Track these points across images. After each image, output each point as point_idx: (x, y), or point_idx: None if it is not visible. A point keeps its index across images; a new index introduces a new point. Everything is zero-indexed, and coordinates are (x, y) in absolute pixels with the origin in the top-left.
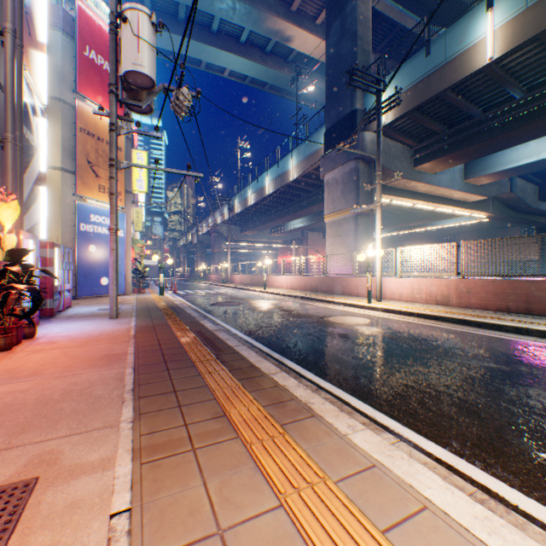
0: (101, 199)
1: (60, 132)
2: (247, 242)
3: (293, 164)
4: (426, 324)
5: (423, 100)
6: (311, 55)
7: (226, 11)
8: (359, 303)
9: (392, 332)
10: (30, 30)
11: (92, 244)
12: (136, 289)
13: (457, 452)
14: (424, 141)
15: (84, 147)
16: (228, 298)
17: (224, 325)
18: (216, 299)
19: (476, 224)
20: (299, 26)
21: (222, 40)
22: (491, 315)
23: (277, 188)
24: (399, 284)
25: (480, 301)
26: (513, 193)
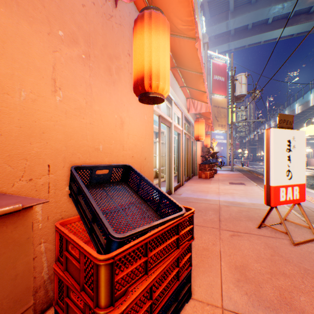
0: (218, 129)
1: None
2: None
3: None
4: None
5: None
6: None
7: (277, 12)
8: None
9: None
10: None
11: (215, 146)
12: (229, 164)
13: None
14: None
15: (213, 112)
16: None
17: None
18: None
19: None
20: None
21: (274, 25)
22: None
23: None
24: None
25: None
26: None
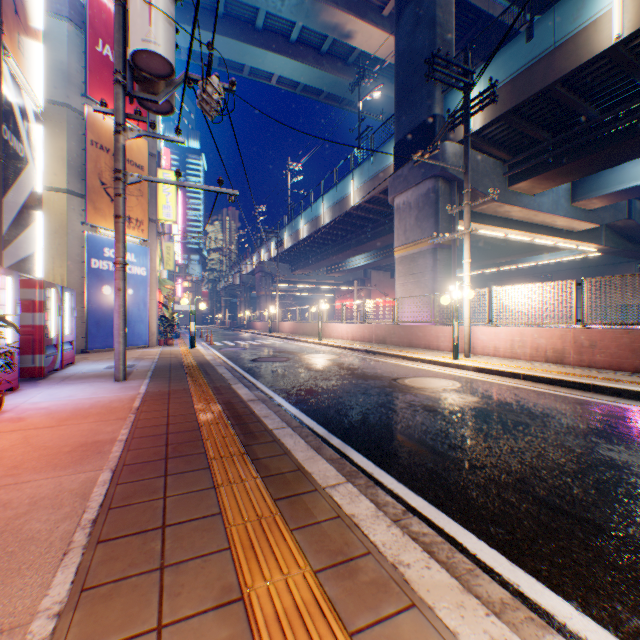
0: None
1: (66, 146)
2: (299, 283)
3: (355, 187)
4: (540, 391)
5: (523, 98)
6: (377, 54)
7: (273, 2)
8: (442, 359)
9: (497, 403)
10: (16, 6)
11: (106, 284)
12: (162, 340)
13: None
14: (521, 153)
15: (95, 164)
16: (274, 351)
17: (266, 390)
18: (259, 352)
19: (578, 261)
20: (361, 18)
21: (268, 39)
22: (629, 378)
23: (335, 216)
24: (494, 335)
25: (610, 359)
26: (631, 219)
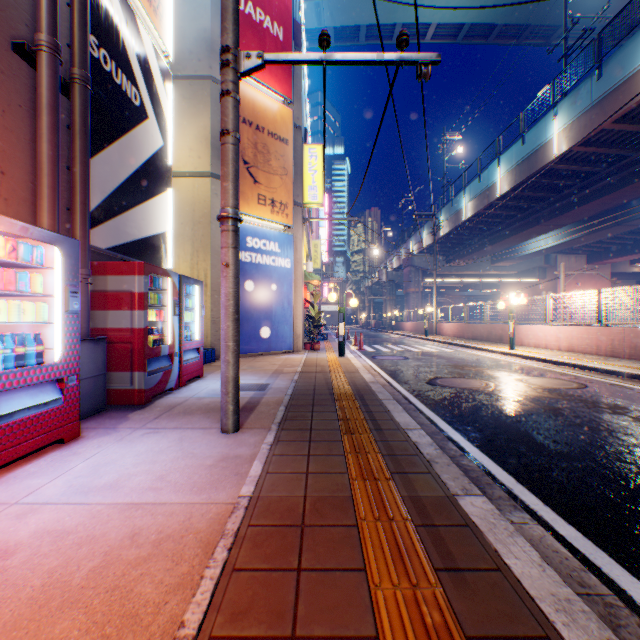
0: (259, 214)
1: (209, 123)
2: (454, 277)
3: (559, 126)
4: None
5: None
6: None
7: None
8: None
9: None
10: None
11: (248, 279)
12: (306, 344)
13: None
14: None
15: None
16: (450, 365)
17: (539, 510)
18: (429, 366)
19: None
20: None
21: None
22: None
23: (520, 179)
24: None
25: None
26: None
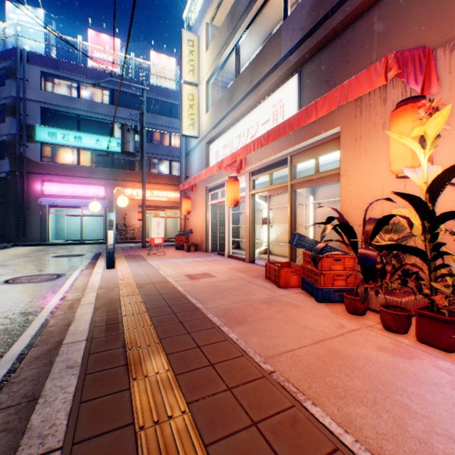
0: None
1: None
2: None
3: None
4: None
5: None
6: None
7: None
8: None
9: None
10: None
11: None
12: None
13: (53, 295)
14: None
15: None
16: None
17: None
18: None
19: None
20: None
21: None
22: None
23: None
24: None
25: None
26: None
